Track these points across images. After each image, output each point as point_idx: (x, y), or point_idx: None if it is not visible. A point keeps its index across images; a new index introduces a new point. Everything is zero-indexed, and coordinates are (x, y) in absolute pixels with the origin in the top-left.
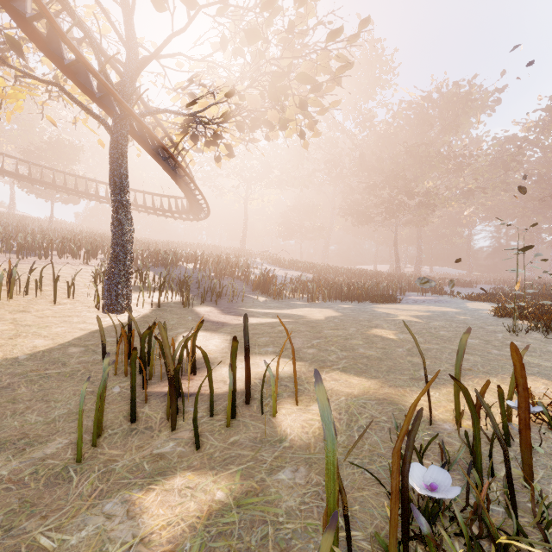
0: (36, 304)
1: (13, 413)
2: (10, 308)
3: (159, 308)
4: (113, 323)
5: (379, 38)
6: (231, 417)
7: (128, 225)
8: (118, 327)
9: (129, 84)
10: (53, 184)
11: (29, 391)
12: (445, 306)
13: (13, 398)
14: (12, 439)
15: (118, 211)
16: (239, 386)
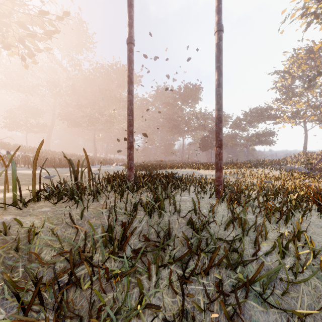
0: None
1: None
2: None
3: None
4: None
5: (85, 21)
6: None
7: None
8: None
9: None
10: None
11: None
12: (110, 167)
13: None
14: None
15: None
16: None
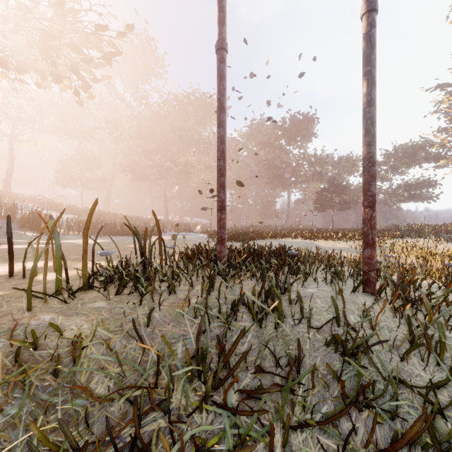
0: None
1: None
2: None
3: None
4: None
5: (153, 38)
6: None
7: None
8: None
9: None
10: None
11: None
12: (186, 236)
13: None
14: None
15: None
16: (2, 274)
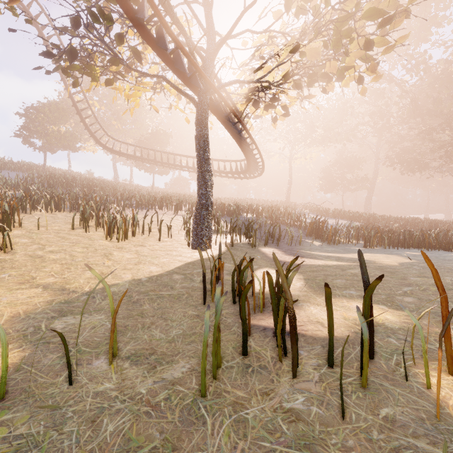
0: (149, 241)
1: (142, 326)
2: (134, 243)
3: (232, 247)
4: (208, 256)
5: None
6: (360, 373)
7: (209, 178)
8: (204, 261)
9: (210, 64)
10: (155, 160)
11: (151, 307)
12: None
13: (141, 312)
14: (145, 352)
15: (202, 168)
16: (342, 332)
